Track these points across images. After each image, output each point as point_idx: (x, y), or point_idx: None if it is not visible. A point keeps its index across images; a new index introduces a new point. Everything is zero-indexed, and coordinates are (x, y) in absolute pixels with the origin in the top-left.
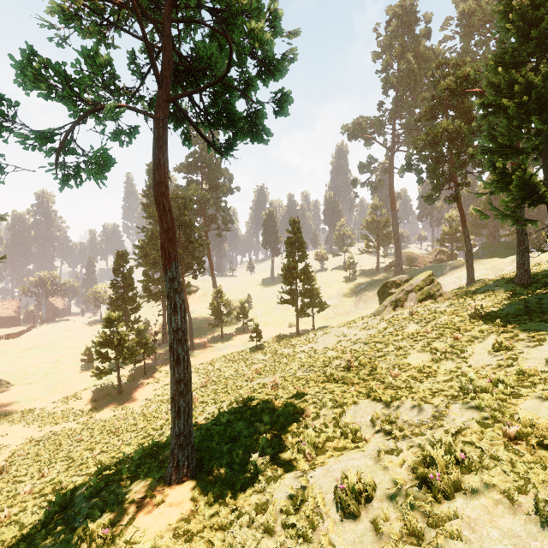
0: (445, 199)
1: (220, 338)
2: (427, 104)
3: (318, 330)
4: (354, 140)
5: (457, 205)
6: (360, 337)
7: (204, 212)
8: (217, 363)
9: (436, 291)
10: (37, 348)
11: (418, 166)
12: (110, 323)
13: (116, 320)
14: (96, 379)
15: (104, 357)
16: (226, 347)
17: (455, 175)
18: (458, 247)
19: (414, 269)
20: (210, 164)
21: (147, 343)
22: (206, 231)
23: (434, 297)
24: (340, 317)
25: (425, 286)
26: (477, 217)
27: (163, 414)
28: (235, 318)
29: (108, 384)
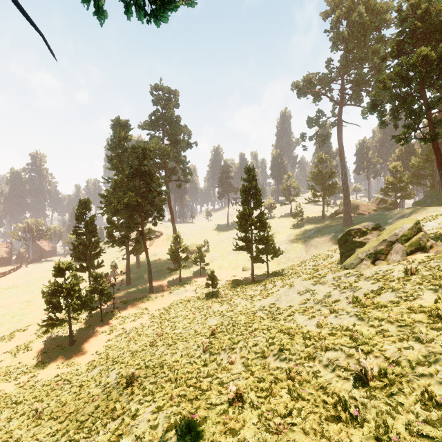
0: (420, 138)
1: (178, 281)
2: (392, 42)
3: (273, 277)
4: (303, 97)
5: (433, 145)
6: (338, 299)
7: (165, 165)
8: (172, 310)
9: (426, 242)
10: (16, 287)
11: (382, 107)
12: (61, 272)
13: (67, 269)
14: (42, 332)
15: (54, 307)
16: (183, 291)
17: (430, 113)
18: (402, 195)
19: (359, 216)
20: (170, 121)
21: (103, 290)
22: (167, 182)
23: (425, 249)
24: (292, 262)
25: (413, 236)
26: (418, 167)
27: (98, 392)
28: (192, 262)
29: (63, 331)
